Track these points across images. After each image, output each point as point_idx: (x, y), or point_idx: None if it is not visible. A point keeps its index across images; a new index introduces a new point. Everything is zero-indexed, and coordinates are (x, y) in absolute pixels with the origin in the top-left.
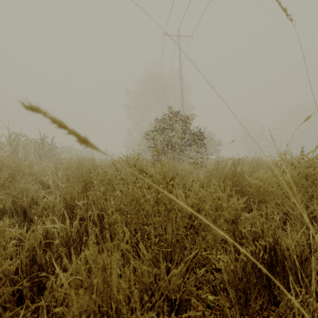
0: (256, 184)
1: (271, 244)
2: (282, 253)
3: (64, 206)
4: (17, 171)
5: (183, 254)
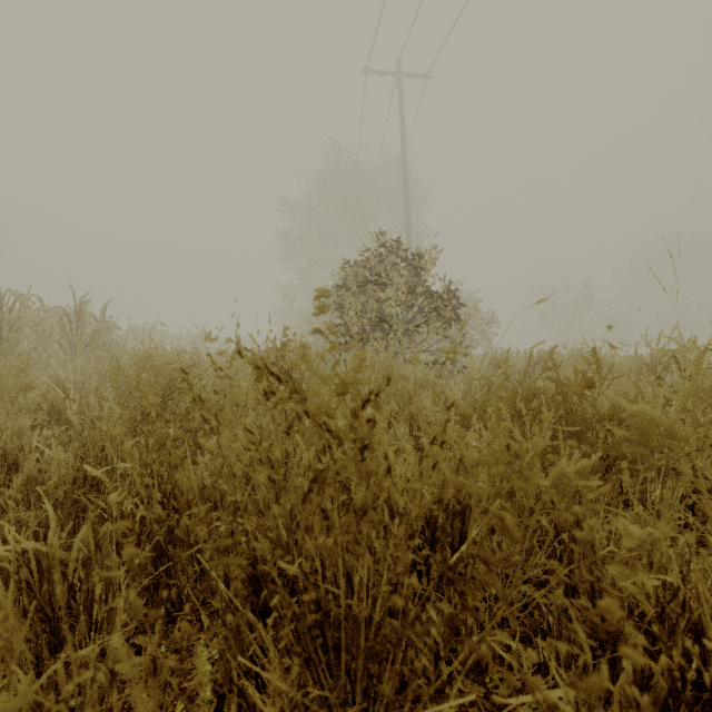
0: (640, 416)
1: None
2: None
3: (80, 476)
4: None
5: (411, 669)
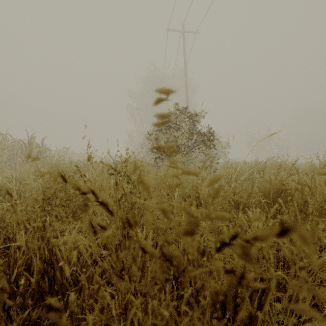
0: None
1: None
2: None
3: (0, 240)
4: None
5: None
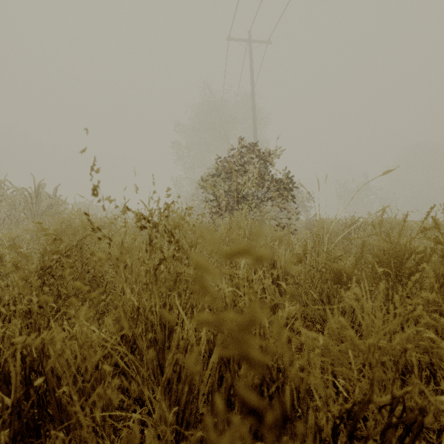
0: None
1: None
2: None
3: None
4: None
5: None
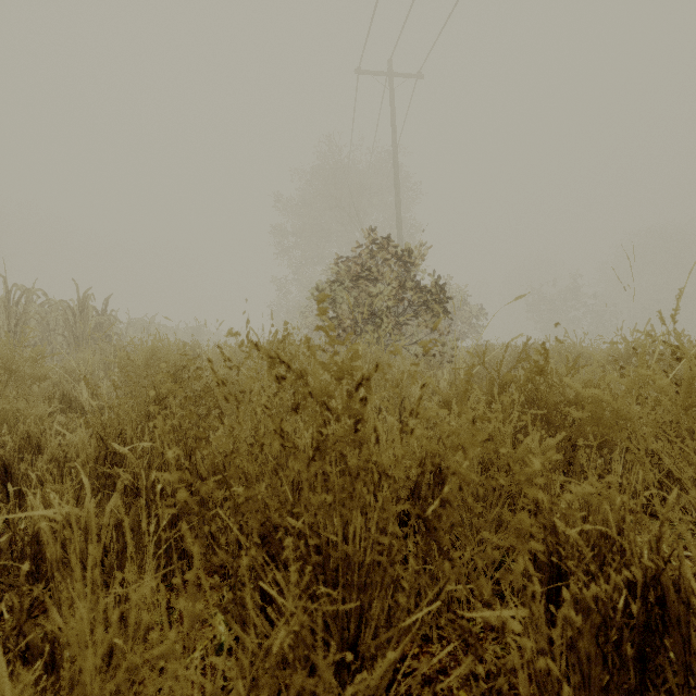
0: (592, 399)
1: (646, 570)
2: (684, 598)
3: (101, 456)
4: (4, 370)
5: (395, 601)
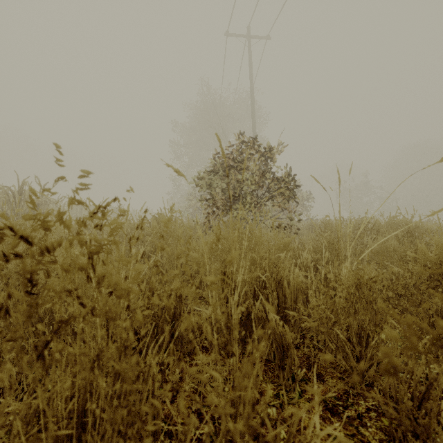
0: None
1: None
2: None
3: None
4: None
5: None
